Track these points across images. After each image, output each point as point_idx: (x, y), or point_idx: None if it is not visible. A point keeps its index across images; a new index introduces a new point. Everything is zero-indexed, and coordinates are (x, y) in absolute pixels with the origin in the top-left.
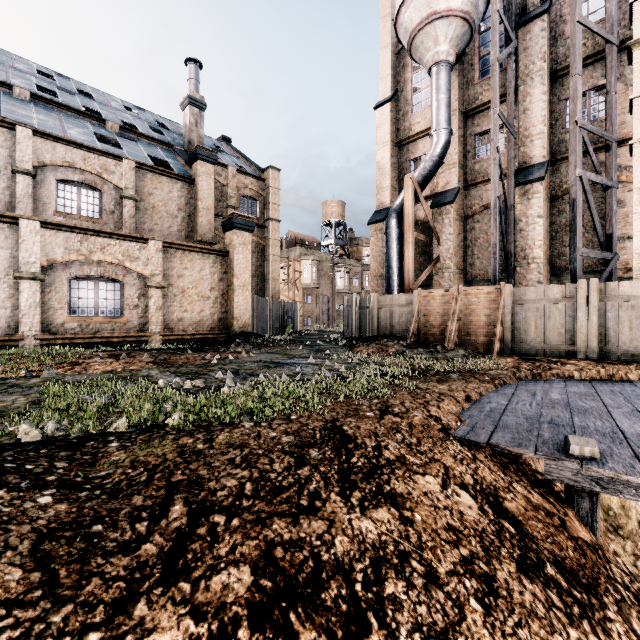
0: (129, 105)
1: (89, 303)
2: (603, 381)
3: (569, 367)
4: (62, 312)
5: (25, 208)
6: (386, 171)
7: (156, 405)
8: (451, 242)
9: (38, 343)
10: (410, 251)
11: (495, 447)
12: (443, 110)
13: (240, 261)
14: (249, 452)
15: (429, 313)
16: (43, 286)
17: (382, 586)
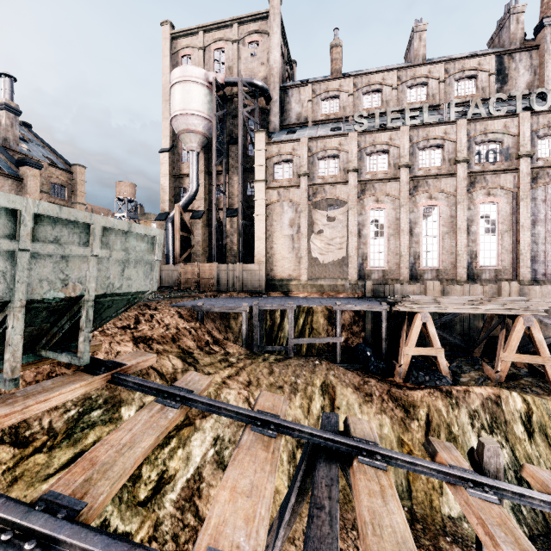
0: None
1: None
2: (235, 297)
3: (228, 294)
4: None
5: None
6: (166, 191)
7: None
8: (200, 238)
9: None
10: (178, 243)
11: (184, 306)
12: (195, 174)
13: None
14: None
15: (186, 274)
16: None
17: (156, 314)
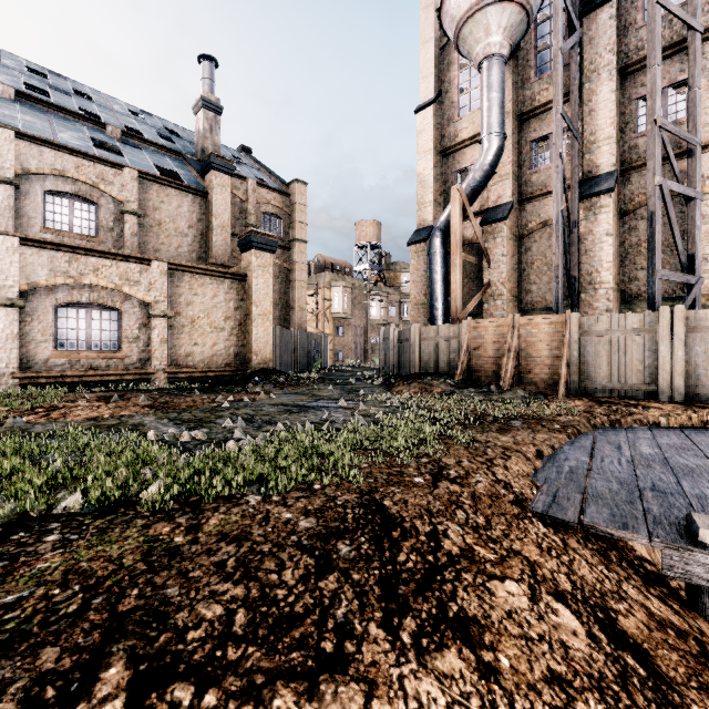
0: (135, 109)
1: (80, 335)
2: (697, 429)
3: (653, 412)
4: (46, 345)
5: (6, 223)
6: (428, 184)
7: (132, 470)
8: (504, 265)
9: (16, 382)
10: (457, 275)
11: (591, 528)
12: (495, 111)
13: (260, 286)
14: (249, 549)
15: (480, 347)
16: (23, 314)
17: None
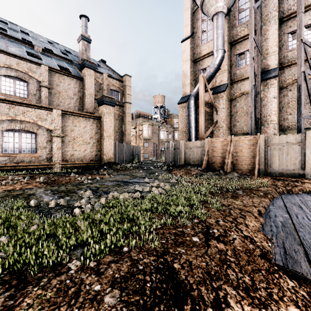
0: (50, 41)
1: (15, 145)
2: None
3: (307, 185)
4: None
5: None
6: (187, 75)
7: None
8: (224, 113)
9: None
10: (202, 117)
11: None
12: (220, 39)
13: (107, 122)
14: None
15: (214, 151)
16: None
17: None
